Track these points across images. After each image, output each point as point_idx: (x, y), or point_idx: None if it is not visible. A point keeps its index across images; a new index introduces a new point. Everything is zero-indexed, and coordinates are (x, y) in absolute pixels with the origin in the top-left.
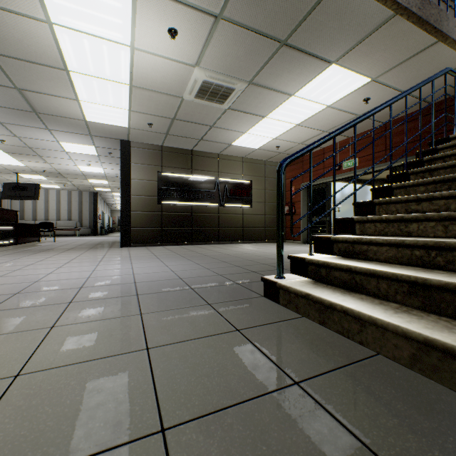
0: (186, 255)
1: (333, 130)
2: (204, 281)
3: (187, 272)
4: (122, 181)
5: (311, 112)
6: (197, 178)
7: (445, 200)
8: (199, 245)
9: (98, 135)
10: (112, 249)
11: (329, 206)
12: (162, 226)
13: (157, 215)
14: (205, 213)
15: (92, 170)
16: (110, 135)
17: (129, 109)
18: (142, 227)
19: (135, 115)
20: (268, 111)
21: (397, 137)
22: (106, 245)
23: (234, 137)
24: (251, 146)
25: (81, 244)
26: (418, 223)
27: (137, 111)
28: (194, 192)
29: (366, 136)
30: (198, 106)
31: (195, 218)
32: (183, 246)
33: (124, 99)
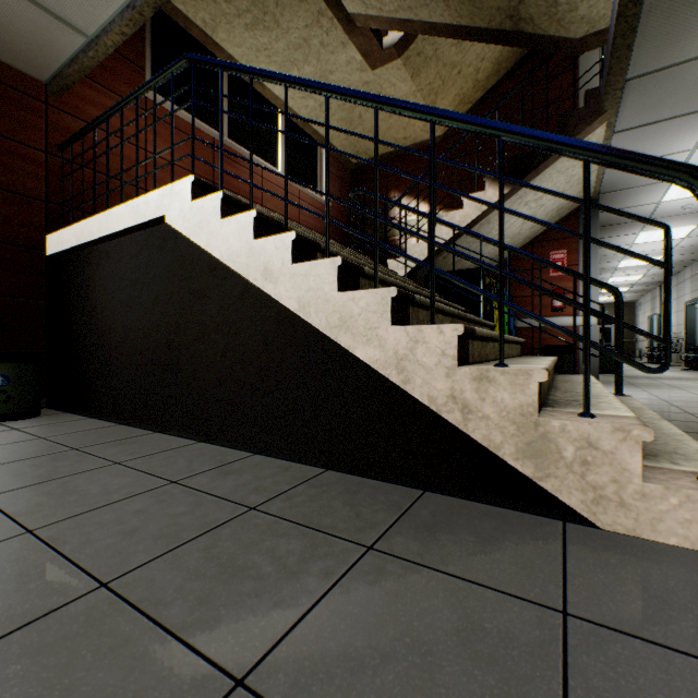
0: None
1: None
2: None
3: None
4: None
5: None
6: None
7: (442, 316)
8: None
9: None
10: None
11: None
12: None
13: None
14: None
15: None
16: None
17: None
18: None
19: None
20: None
21: None
22: None
23: None
24: None
25: None
26: (489, 343)
27: None
28: None
29: None
30: None
31: None
32: None
33: None
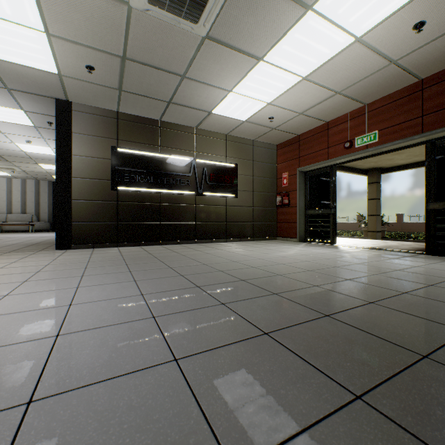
0: (137, 267)
1: (350, 90)
2: (101, 432)
3: (91, 342)
4: (57, 157)
5: (329, 51)
6: (166, 157)
7: None
8: (170, 245)
9: (19, 89)
10: (38, 253)
11: (334, 196)
12: (117, 221)
13: (111, 205)
14: (178, 203)
15: (38, 151)
16: (36, 88)
17: (45, 30)
18: (89, 222)
19: (61, 47)
20: (267, 46)
21: (442, 96)
22: (42, 246)
23: (215, 98)
24: (237, 116)
25: (9, 245)
26: None
27: (60, 37)
28: (163, 176)
29: (391, 100)
30: (158, 28)
31: (164, 210)
32: (147, 246)
33: (27, 2)
